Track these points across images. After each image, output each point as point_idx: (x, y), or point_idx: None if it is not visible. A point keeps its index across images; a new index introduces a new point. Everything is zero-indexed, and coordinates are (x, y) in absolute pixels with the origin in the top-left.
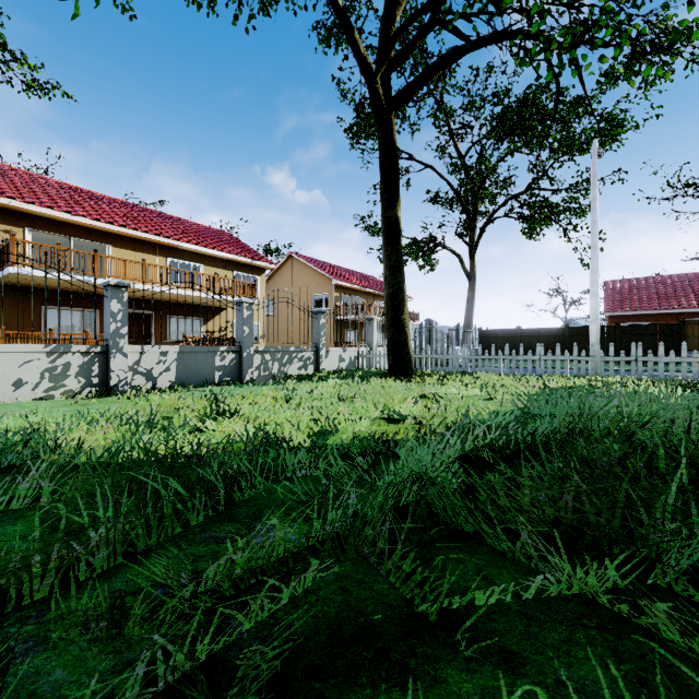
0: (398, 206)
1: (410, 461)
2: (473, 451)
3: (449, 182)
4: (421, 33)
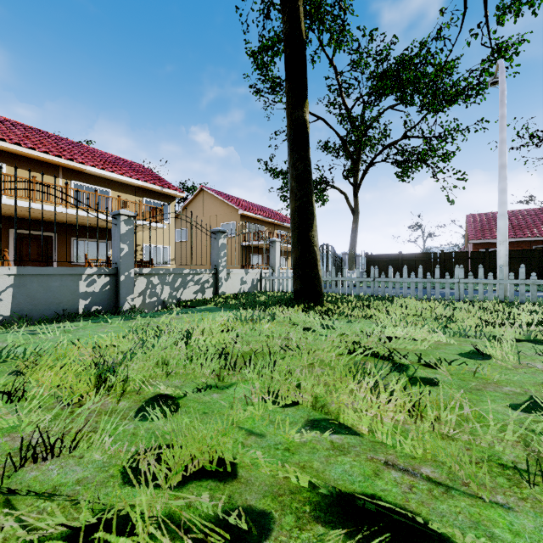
0: (305, 108)
1: None
2: None
3: (337, 132)
4: None
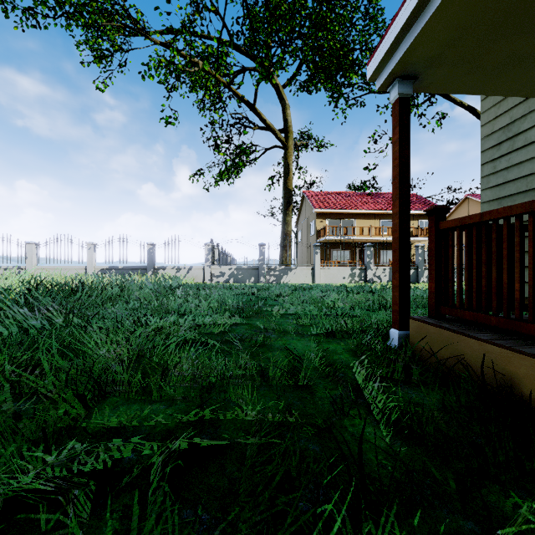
0: None
1: None
2: None
3: None
4: None
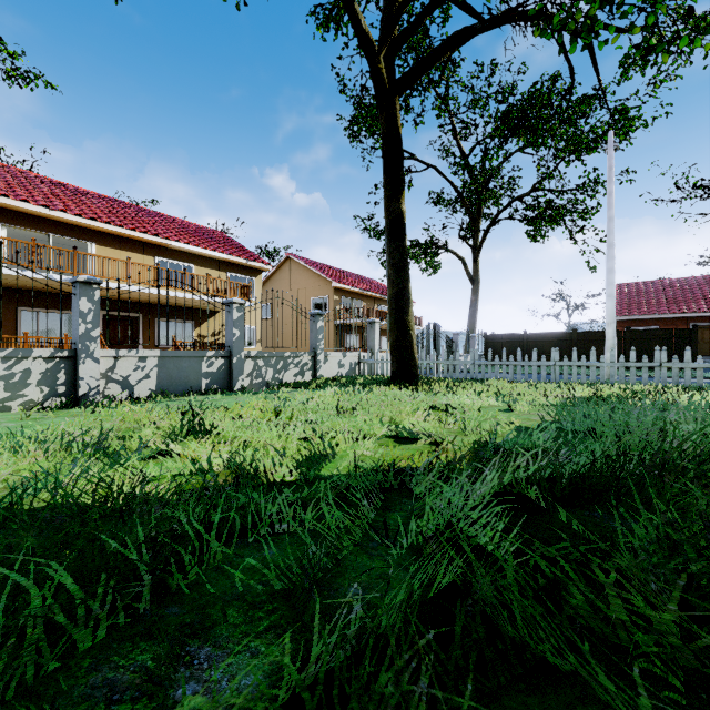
0: (402, 199)
1: (437, 512)
2: (512, 486)
3: (452, 183)
4: (427, 8)
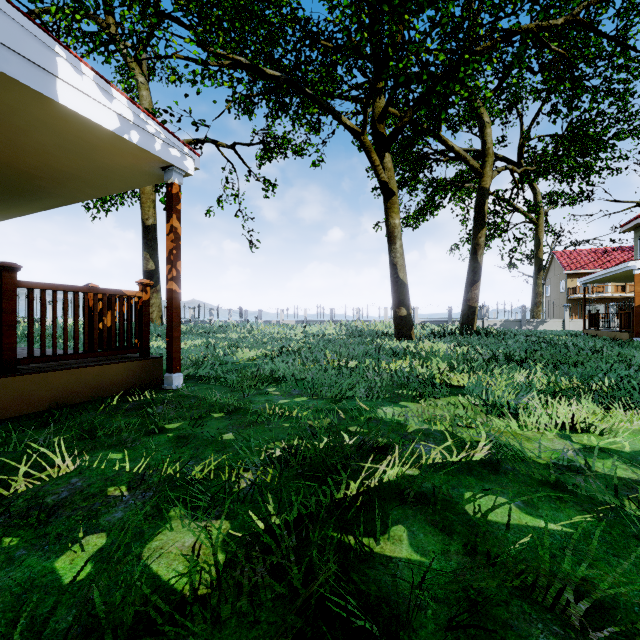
0: None
1: None
2: None
3: None
4: None
